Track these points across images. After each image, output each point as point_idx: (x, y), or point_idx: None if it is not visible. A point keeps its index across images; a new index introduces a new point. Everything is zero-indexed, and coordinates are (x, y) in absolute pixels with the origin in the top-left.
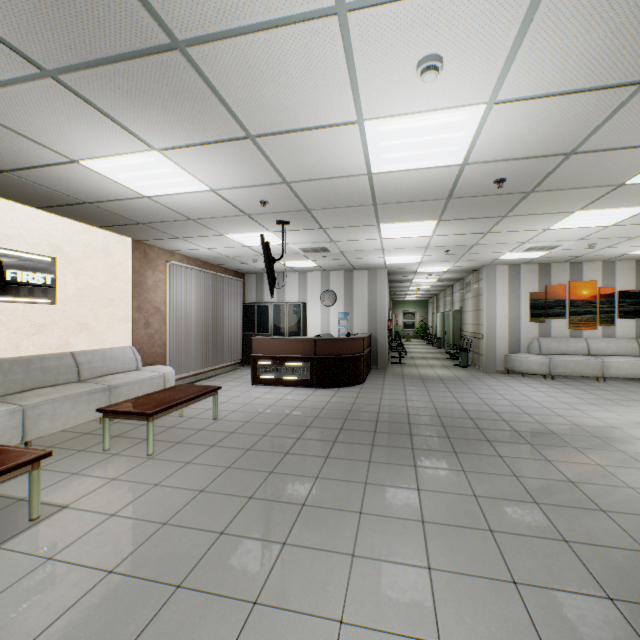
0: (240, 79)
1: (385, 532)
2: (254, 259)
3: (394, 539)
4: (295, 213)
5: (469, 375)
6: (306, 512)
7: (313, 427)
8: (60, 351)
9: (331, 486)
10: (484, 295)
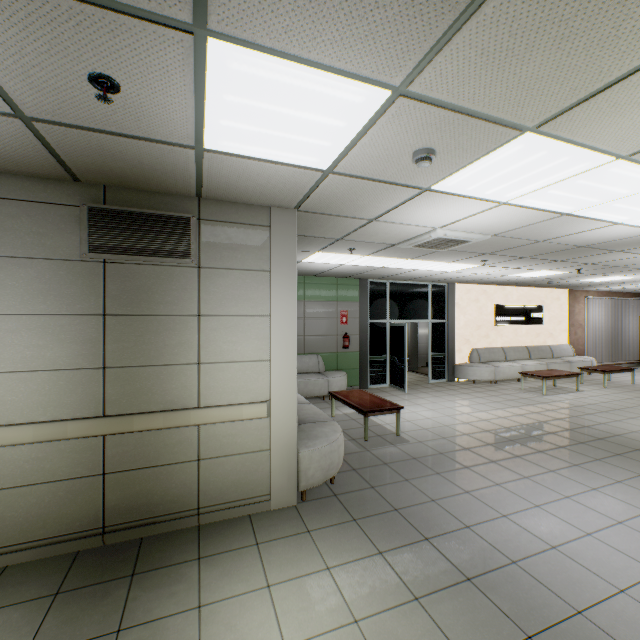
0: None
1: None
2: None
3: None
4: None
5: None
6: None
7: None
8: (542, 344)
9: None
10: None
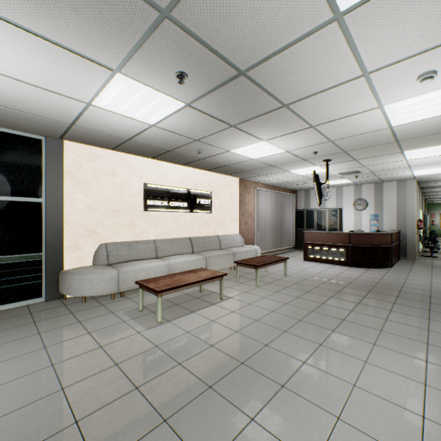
0: (310, 108)
1: (397, 341)
2: (304, 182)
3: (403, 345)
4: (335, 154)
5: None
6: (345, 323)
7: (348, 287)
8: (213, 235)
9: (361, 316)
10: None
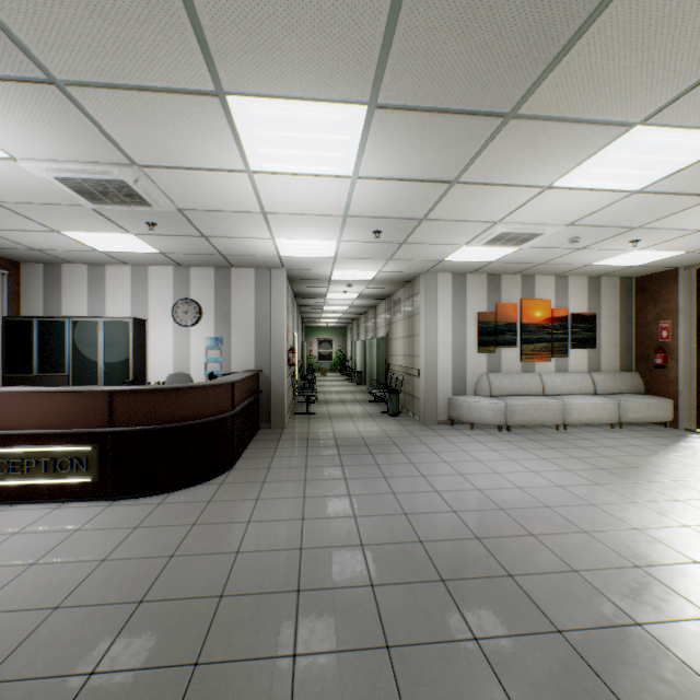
0: None
1: None
2: None
3: None
4: None
5: (405, 431)
6: None
7: None
8: None
9: None
10: (422, 314)
